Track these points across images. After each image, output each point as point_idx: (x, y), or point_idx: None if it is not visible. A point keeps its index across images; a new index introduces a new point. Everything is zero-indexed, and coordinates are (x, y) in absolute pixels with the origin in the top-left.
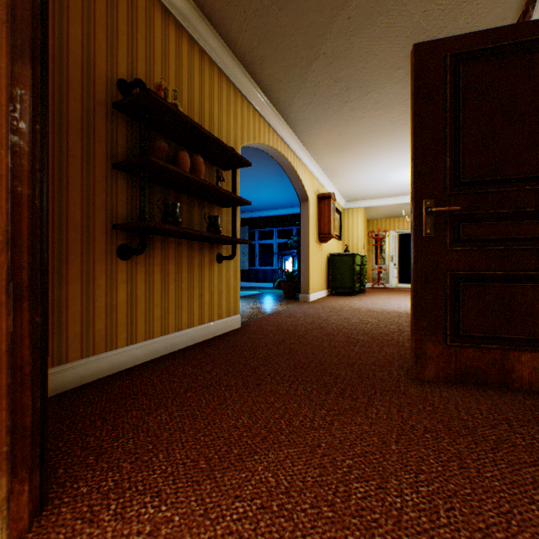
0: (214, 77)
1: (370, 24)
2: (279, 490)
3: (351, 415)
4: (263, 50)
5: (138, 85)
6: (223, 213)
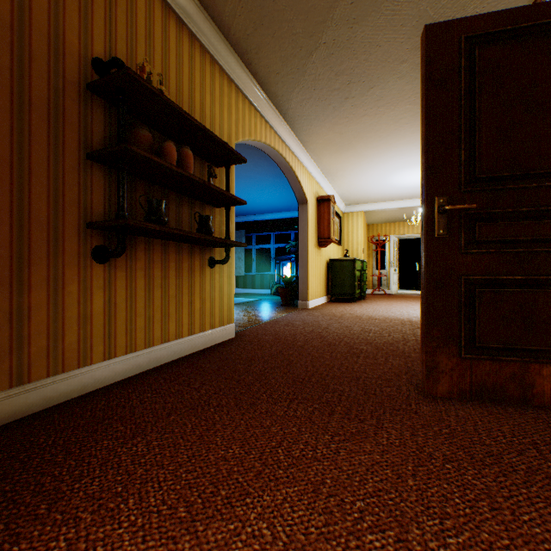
0: (206, 65)
1: (375, 11)
2: (275, 548)
3: (359, 441)
4: (259, 38)
5: (116, 64)
6: (216, 213)
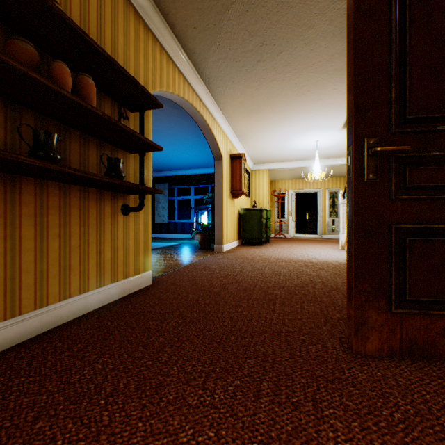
0: (118, 3)
1: None
2: None
3: None
4: None
5: None
6: (130, 159)
